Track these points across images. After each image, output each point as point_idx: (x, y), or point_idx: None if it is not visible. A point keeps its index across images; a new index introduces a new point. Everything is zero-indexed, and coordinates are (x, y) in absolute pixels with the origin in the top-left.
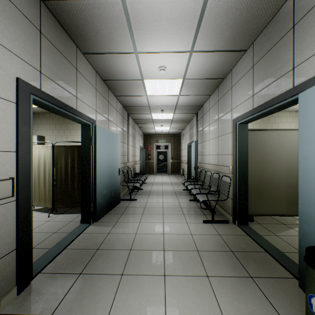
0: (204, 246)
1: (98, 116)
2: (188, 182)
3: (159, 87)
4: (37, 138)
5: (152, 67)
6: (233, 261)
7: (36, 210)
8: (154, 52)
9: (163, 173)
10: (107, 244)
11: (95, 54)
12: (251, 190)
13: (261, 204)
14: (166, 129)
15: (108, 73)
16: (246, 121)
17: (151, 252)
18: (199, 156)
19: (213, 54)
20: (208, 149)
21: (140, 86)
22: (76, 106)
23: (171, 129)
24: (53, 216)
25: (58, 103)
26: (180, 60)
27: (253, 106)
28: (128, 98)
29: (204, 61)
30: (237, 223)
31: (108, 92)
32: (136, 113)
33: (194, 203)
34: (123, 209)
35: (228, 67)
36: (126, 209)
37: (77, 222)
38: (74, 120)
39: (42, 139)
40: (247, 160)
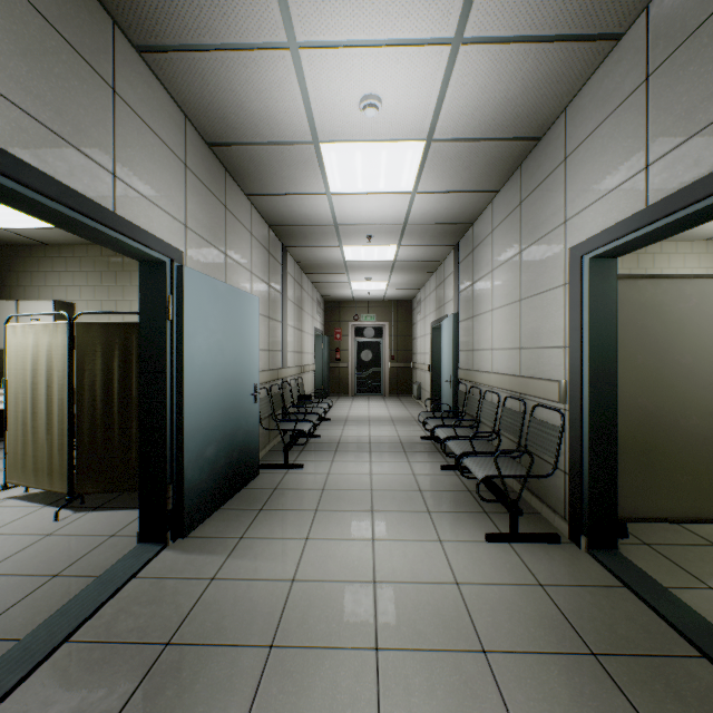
0: (500, 631)
1: (193, 241)
2: (436, 419)
3: (362, 167)
4: (53, 308)
5: (341, 98)
6: (608, 698)
7: (30, 499)
8: (348, 46)
9: (371, 393)
10: (201, 622)
11: (173, 53)
12: (623, 449)
13: (652, 488)
14: (379, 289)
15: (218, 119)
16: (617, 250)
17: (335, 659)
18: (462, 352)
19: (520, 51)
20: (490, 334)
21: (309, 164)
22: (111, 200)
23: (391, 289)
24: (70, 517)
25: (32, 178)
26: (422, 73)
27: (649, 199)
28: (281, 202)
29: (493, 77)
30: (587, 545)
31: (225, 181)
32: (303, 246)
33: (453, 477)
34: (265, 495)
35: (558, 98)
36: (272, 496)
37: (130, 539)
38: (111, 245)
39: (66, 310)
40: (616, 362)
